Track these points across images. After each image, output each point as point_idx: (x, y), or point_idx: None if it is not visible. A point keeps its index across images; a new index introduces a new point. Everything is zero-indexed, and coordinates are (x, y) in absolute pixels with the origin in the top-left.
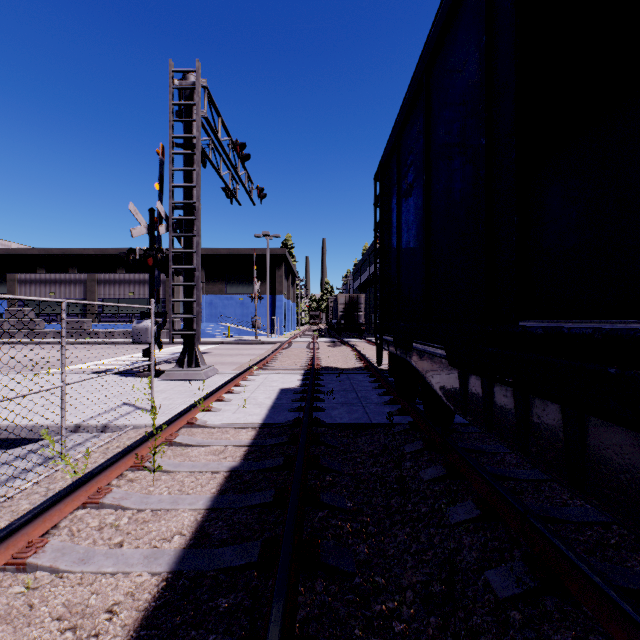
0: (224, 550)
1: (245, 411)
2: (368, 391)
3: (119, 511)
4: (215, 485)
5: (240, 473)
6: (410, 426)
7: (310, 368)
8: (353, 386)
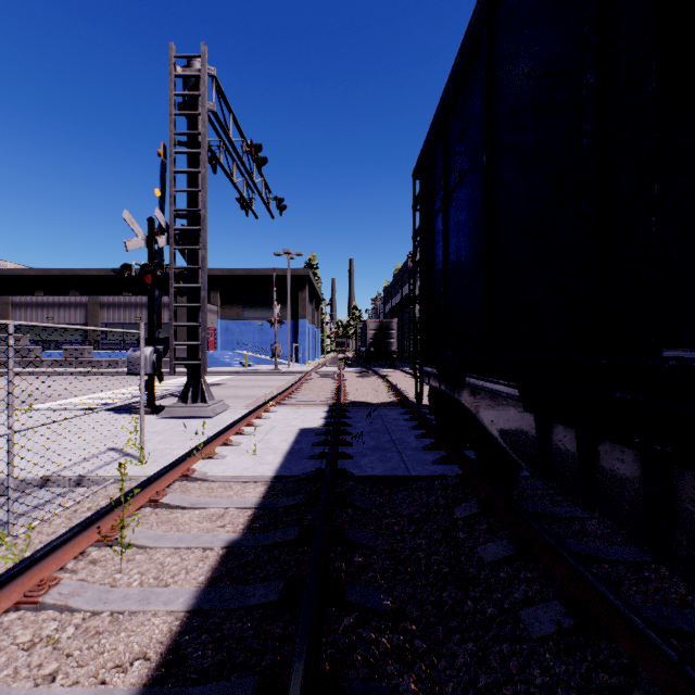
0: (202, 691)
1: (255, 459)
2: (404, 432)
3: (65, 615)
4: (205, 570)
5: (240, 550)
6: (459, 480)
7: (335, 403)
8: (386, 425)
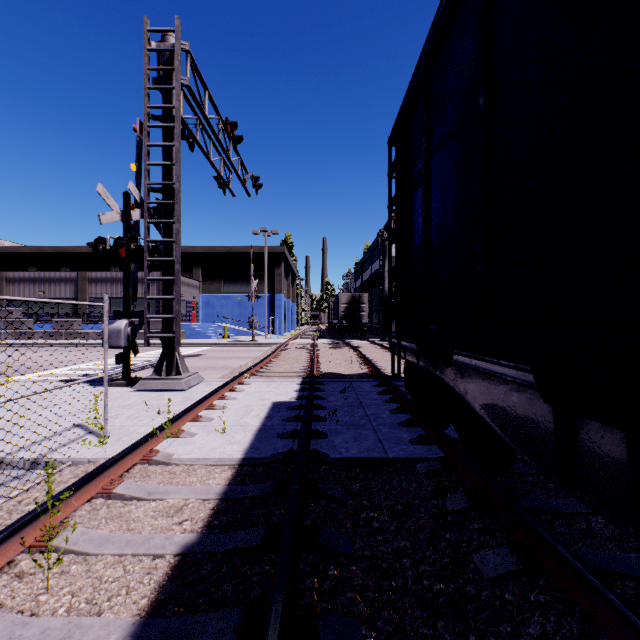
0: None
1: (224, 437)
2: (378, 406)
3: None
4: (150, 588)
5: (195, 558)
6: (441, 464)
7: (309, 375)
8: (359, 399)
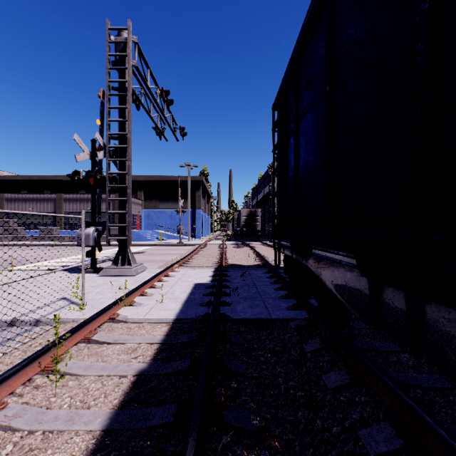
0: None
1: (162, 306)
2: (266, 286)
3: (7, 434)
4: (119, 394)
5: (147, 377)
6: (306, 322)
7: (219, 265)
8: (254, 281)
